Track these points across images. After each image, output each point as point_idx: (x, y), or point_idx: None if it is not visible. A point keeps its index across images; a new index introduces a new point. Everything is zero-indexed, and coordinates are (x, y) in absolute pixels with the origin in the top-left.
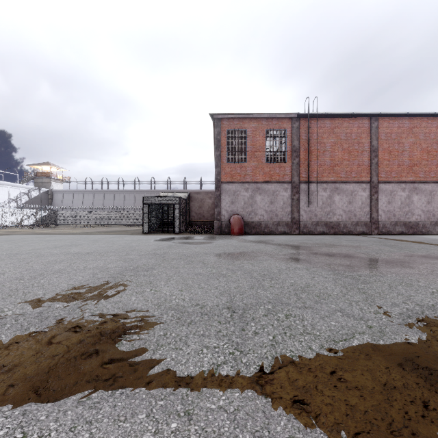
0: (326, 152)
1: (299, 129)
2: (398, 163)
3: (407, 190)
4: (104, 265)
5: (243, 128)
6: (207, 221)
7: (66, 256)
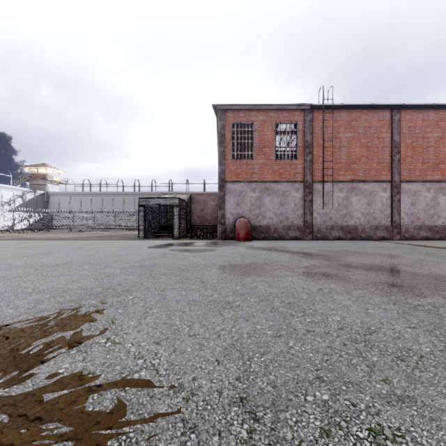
0: (342, 148)
1: (312, 122)
2: (423, 161)
3: (432, 190)
4: (63, 286)
5: (249, 121)
6: (209, 225)
7: (25, 270)
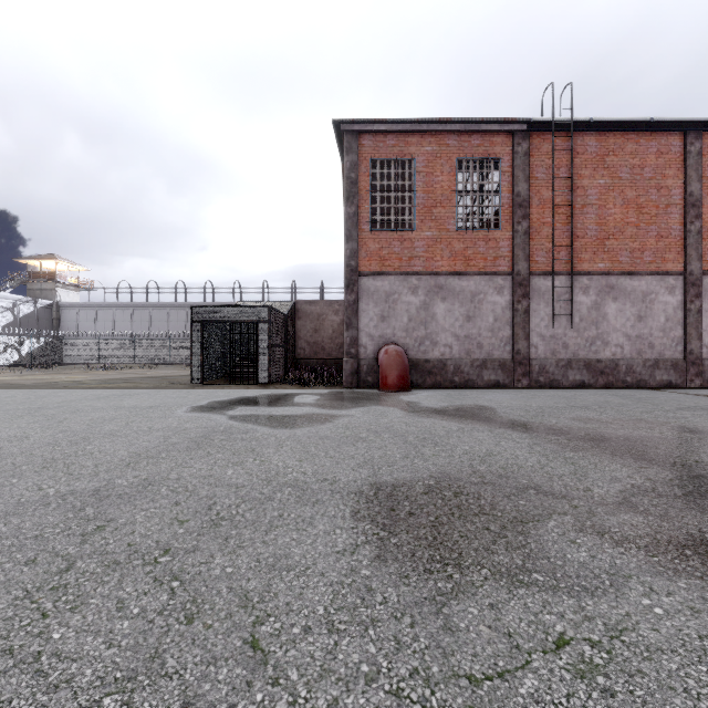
0: (587, 209)
1: (529, 156)
2: None
3: None
4: None
5: (406, 155)
6: (329, 358)
7: None
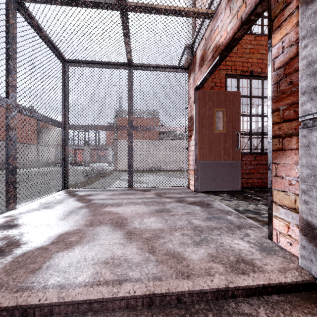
0: None
1: None
2: None
3: None
4: None
5: None
6: None
7: None
